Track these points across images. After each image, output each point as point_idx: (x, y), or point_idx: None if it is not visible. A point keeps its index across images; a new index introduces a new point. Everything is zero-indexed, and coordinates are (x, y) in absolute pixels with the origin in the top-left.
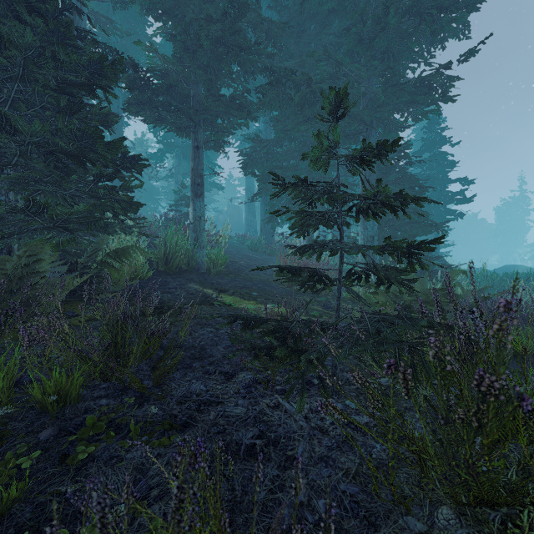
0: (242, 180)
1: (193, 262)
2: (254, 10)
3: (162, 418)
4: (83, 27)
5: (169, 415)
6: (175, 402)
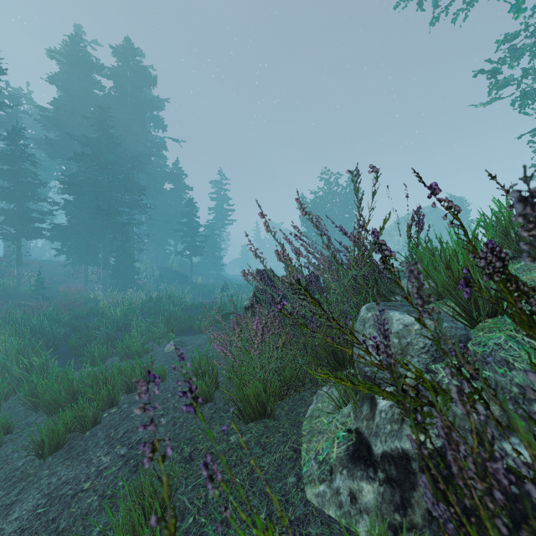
0: None
1: (17, 291)
2: (45, 200)
3: None
4: None
5: None
6: None
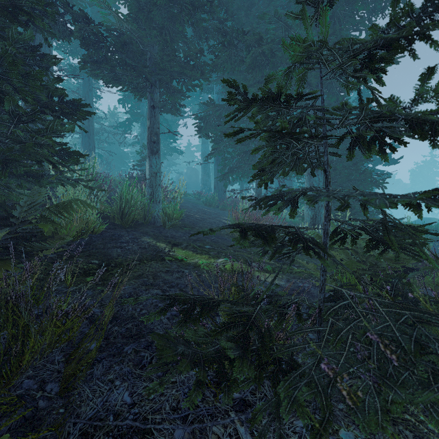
0: (199, 147)
1: (149, 216)
2: None
3: None
4: None
5: None
6: (78, 434)
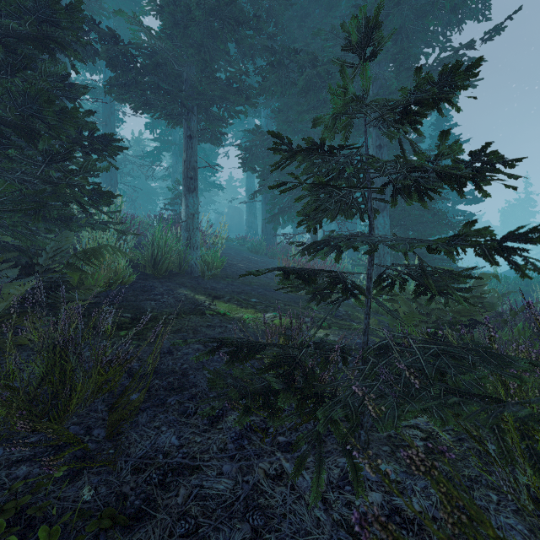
0: (243, 181)
1: (186, 264)
2: None
3: (103, 502)
4: (64, 4)
5: (116, 495)
6: (130, 469)
